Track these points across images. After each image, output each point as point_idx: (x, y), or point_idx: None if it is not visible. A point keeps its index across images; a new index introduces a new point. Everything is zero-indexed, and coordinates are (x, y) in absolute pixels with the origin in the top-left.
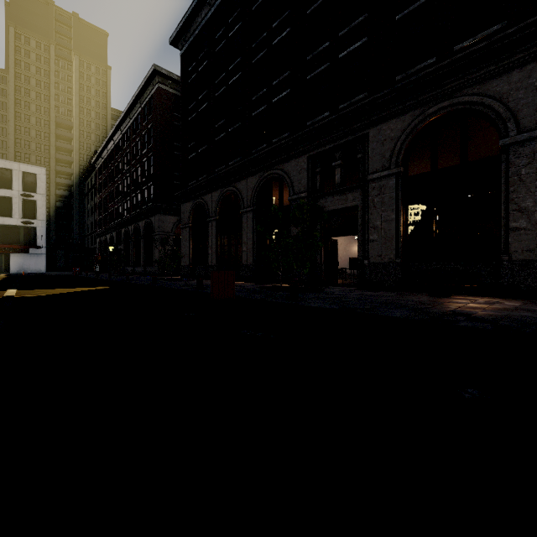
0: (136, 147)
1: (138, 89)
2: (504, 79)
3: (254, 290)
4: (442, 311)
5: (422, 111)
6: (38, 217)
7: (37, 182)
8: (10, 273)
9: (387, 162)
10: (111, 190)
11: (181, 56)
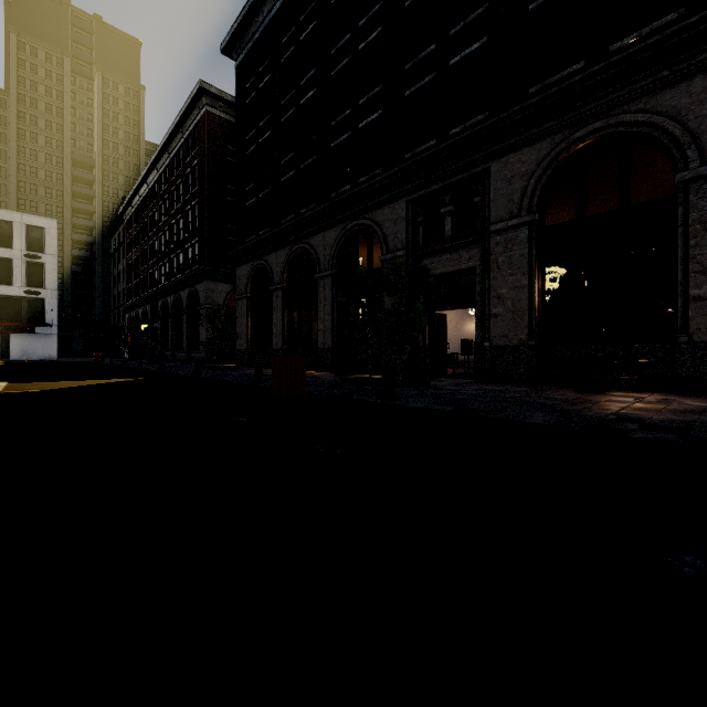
0: (177, 191)
1: (180, 114)
2: (682, 89)
3: (333, 384)
4: (601, 415)
5: (565, 135)
6: (47, 285)
7: (45, 239)
8: (10, 360)
9: (516, 207)
10: (144, 250)
11: (236, 69)
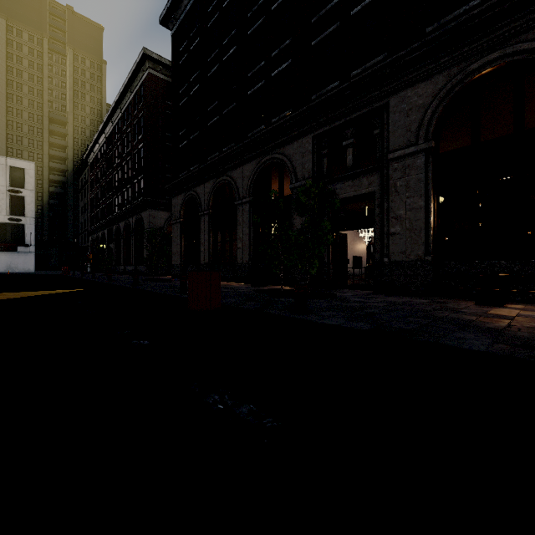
0: (126, 139)
1: (128, 76)
2: None
3: (249, 295)
4: None
5: (461, 68)
6: (26, 214)
7: (25, 177)
8: None
9: (413, 136)
10: (102, 186)
11: (172, 36)
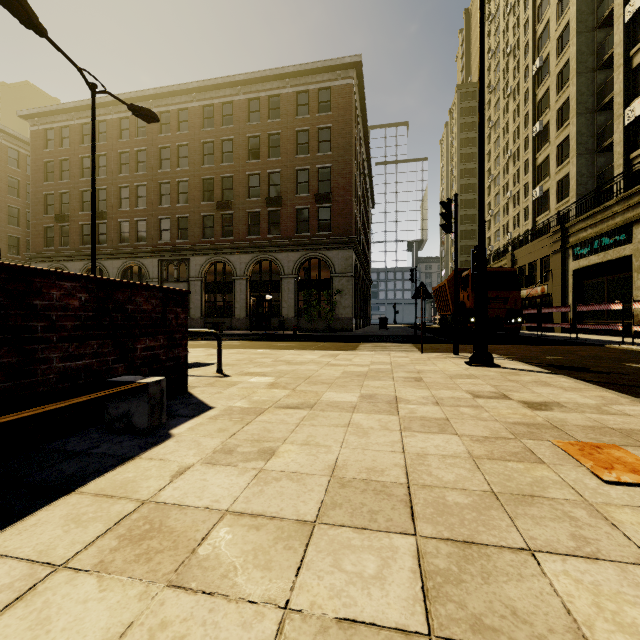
0: None
1: None
2: (234, 256)
3: None
4: None
5: (210, 257)
6: None
7: None
8: None
9: (198, 274)
10: None
11: (32, 131)
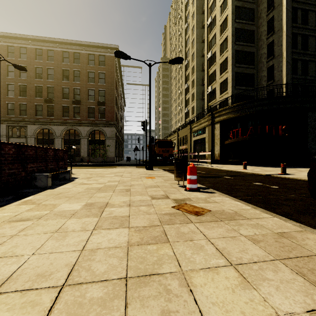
0: None
1: None
2: (54, 126)
3: None
4: None
5: (40, 126)
6: None
7: None
8: None
9: (32, 134)
10: None
11: None
